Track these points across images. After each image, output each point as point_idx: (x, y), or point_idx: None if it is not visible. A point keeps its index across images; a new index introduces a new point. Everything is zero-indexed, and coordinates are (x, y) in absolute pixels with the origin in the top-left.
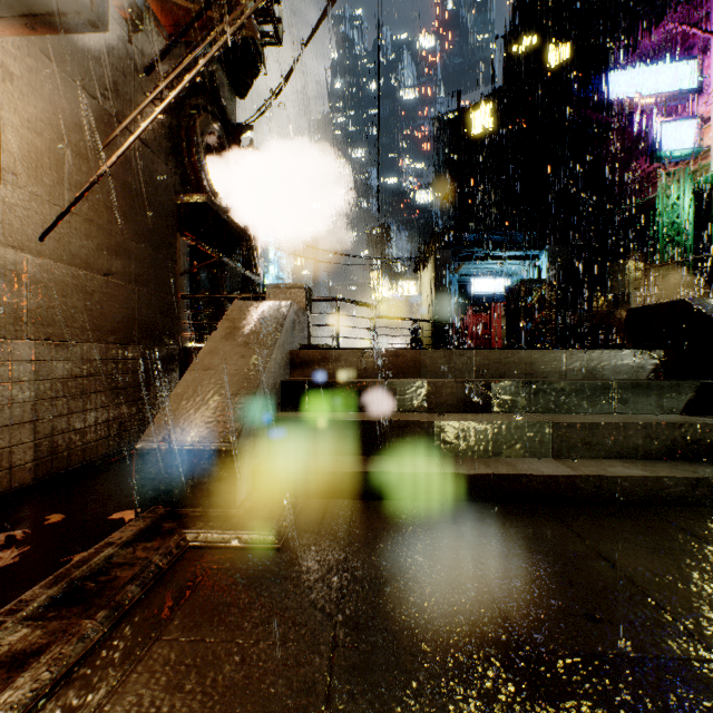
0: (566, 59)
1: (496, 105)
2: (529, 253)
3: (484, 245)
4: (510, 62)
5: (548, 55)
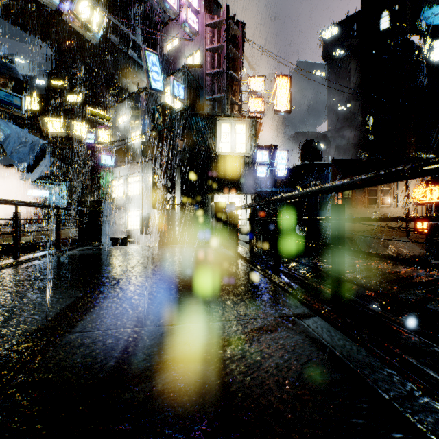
0: (74, 102)
1: (39, 101)
2: (57, 183)
3: None
4: (47, 85)
5: (66, 94)
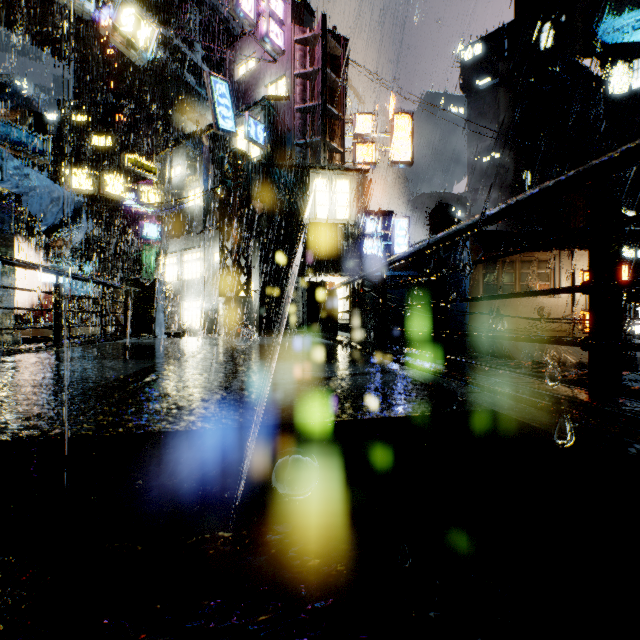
0: (103, 146)
1: (51, 144)
2: (78, 263)
3: (44, 252)
4: (63, 121)
5: (91, 135)
